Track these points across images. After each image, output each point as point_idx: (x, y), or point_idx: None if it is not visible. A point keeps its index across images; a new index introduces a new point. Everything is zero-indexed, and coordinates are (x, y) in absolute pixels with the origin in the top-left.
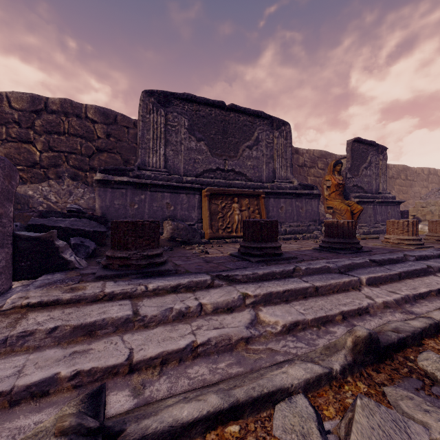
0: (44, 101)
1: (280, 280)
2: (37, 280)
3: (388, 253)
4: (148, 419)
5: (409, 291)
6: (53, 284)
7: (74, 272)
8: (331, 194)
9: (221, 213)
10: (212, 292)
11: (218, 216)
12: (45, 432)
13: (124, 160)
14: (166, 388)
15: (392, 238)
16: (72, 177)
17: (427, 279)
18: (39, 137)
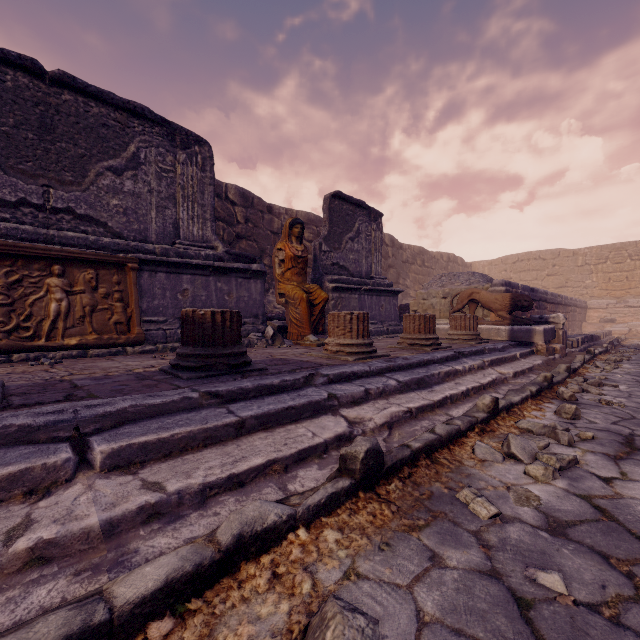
0: None
1: None
2: None
3: (283, 372)
4: None
5: (205, 475)
6: None
7: None
8: (286, 272)
9: (5, 296)
10: None
11: None
12: None
13: None
14: None
15: (331, 343)
16: None
17: (305, 426)
18: None
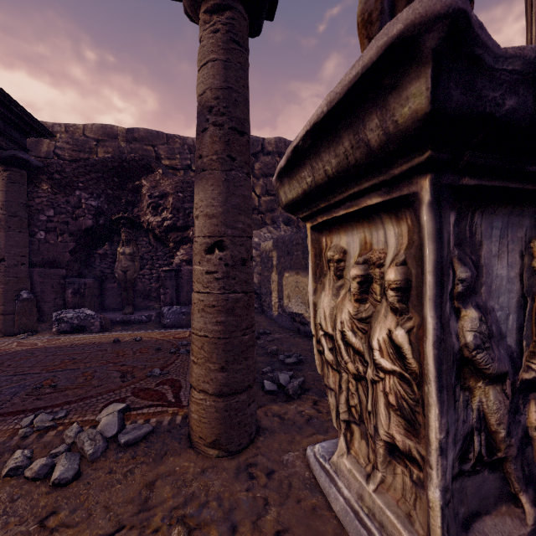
0: (261, 142)
1: None
2: None
3: None
4: None
5: None
6: None
7: None
8: None
9: None
10: None
11: None
12: None
13: None
14: None
15: None
16: (285, 221)
17: None
18: (257, 180)
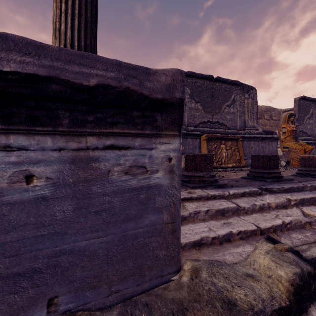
0: None
1: (298, 192)
2: None
3: None
4: (307, 251)
5: None
6: None
7: None
8: (286, 137)
9: (214, 151)
10: (266, 197)
11: (213, 153)
12: (273, 250)
13: None
14: (290, 242)
15: None
16: None
17: None
18: None
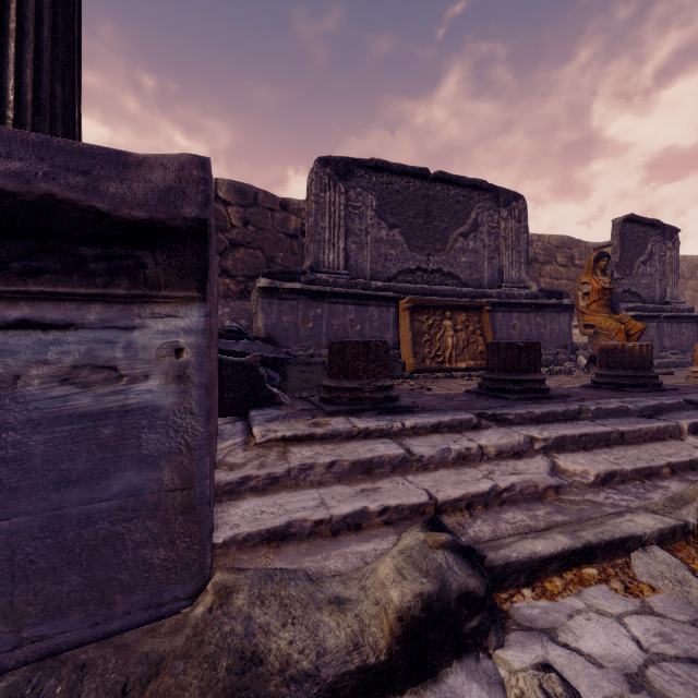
0: None
1: (565, 422)
2: (254, 415)
3: None
4: (502, 549)
5: None
6: (287, 419)
7: (288, 407)
8: (591, 304)
9: (428, 334)
10: (485, 433)
11: (424, 339)
12: (418, 547)
13: (267, 258)
14: (490, 530)
15: None
16: None
17: None
18: None
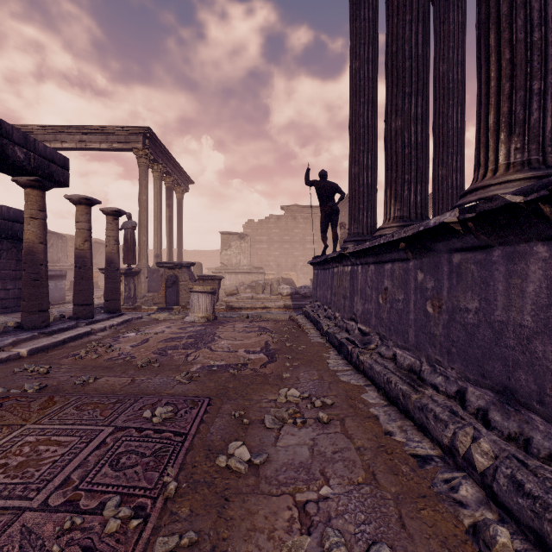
0: None
1: None
2: None
3: None
4: None
5: None
6: None
7: None
8: None
9: None
10: None
11: None
12: None
13: None
14: None
15: None
16: None
17: None
18: None
